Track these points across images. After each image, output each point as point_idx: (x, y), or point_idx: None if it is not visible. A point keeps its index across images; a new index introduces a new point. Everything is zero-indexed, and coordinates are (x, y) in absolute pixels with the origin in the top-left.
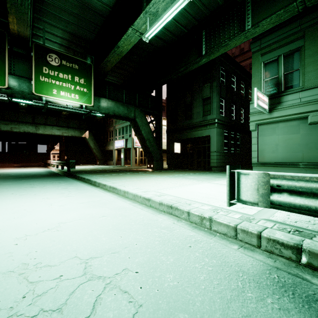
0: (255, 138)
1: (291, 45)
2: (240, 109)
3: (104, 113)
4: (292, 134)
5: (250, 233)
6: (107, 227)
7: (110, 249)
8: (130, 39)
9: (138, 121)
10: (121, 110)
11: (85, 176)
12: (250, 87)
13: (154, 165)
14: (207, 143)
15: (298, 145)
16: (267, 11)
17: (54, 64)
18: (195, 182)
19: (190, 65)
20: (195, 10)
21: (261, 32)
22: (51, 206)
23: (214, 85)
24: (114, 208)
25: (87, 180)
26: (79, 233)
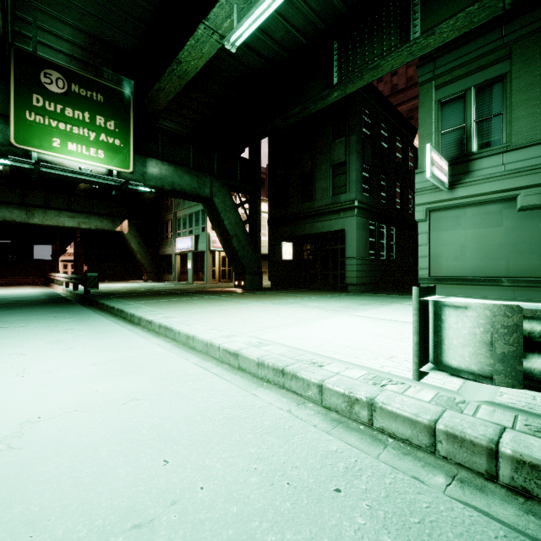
0: (424, 234)
1: (489, 71)
2: (396, 185)
3: (153, 186)
4: (490, 228)
5: (469, 444)
6: (135, 433)
7: (130, 510)
8: (202, 46)
9: (218, 203)
10: (187, 182)
11: (116, 303)
12: (411, 147)
13: (246, 282)
14: (341, 243)
15: (499, 247)
16: (449, 6)
17: (55, 91)
18: (322, 314)
19: (311, 104)
20: (320, 2)
21: (438, 44)
22: (21, 375)
23: (352, 140)
24: (160, 378)
25: (118, 312)
26: (62, 456)
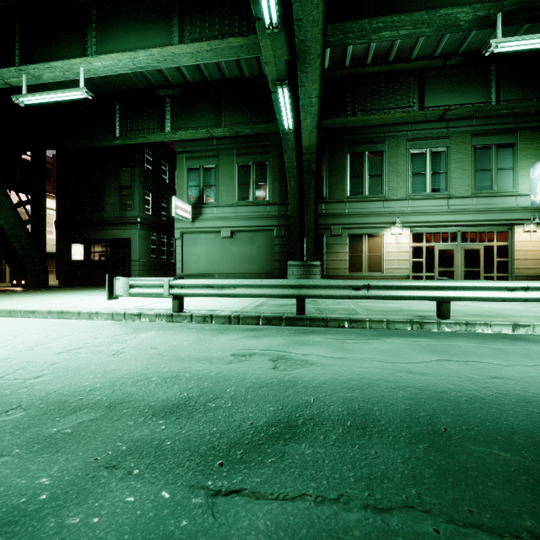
0: (180, 247)
1: (210, 160)
2: None
3: None
4: (211, 246)
5: (120, 314)
6: None
7: (8, 331)
8: None
9: None
10: None
11: None
12: None
13: (28, 281)
14: (128, 248)
15: (215, 257)
16: (184, 122)
17: None
18: (98, 297)
19: (98, 141)
20: (102, 79)
21: (181, 139)
22: None
23: (136, 172)
24: None
25: None
26: None
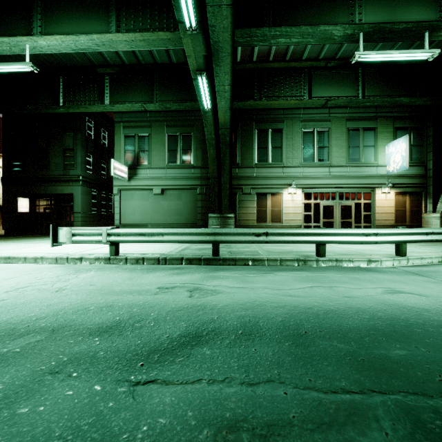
0: (118, 201)
1: (144, 129)
2: None
3: None
4: (145, 201)
5: (63, 258)
6: None
7: None
8: None
9: None
10: None
11: None
12: None
13: None
14: (71, 202)
15: (148, 210)
16: (121, 97)
17: None
18: (43, 244)
19: (43, 108)
20: (47, 55)
21: (118, 110)
22: None
23: (78, 137)
24: None
25: None
26: None
